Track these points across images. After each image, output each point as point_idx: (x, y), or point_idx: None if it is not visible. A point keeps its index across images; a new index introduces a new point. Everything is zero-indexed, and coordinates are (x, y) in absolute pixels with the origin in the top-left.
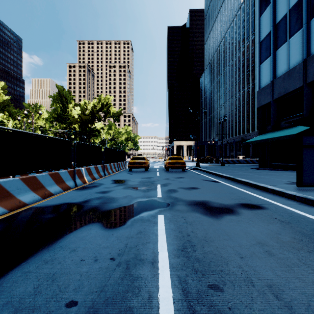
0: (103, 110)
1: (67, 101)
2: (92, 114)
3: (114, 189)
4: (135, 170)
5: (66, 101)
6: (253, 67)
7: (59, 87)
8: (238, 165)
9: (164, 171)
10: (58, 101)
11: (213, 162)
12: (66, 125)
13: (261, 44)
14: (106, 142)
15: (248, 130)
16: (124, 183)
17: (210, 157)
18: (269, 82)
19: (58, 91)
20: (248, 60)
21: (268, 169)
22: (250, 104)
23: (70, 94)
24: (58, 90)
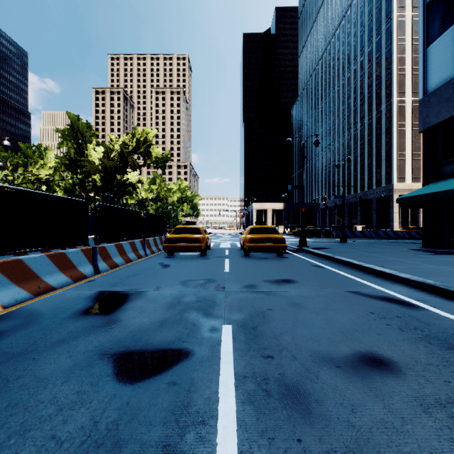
0: (139, 150)
1: (86, 139)
2: (122, 158)
3: (14, 382)
4: (181, 255)
5: (83, 139)
6: (379, 85)
7: (71, 116)
8: (373, 242)
9: (240, 257)
10: (70, 139)
11: (320, 235)
12: (83, 176)
13: (429, 6)
14: (145, 203)
15: (370, 184)
16: (115, 313)
17: (314, 228)
18: (450, 76)
19: (71, 124)
20: (370, 75)
21: (451, 251)
22: (374, 144)
23: (91, 128)
24: (71, 121)
